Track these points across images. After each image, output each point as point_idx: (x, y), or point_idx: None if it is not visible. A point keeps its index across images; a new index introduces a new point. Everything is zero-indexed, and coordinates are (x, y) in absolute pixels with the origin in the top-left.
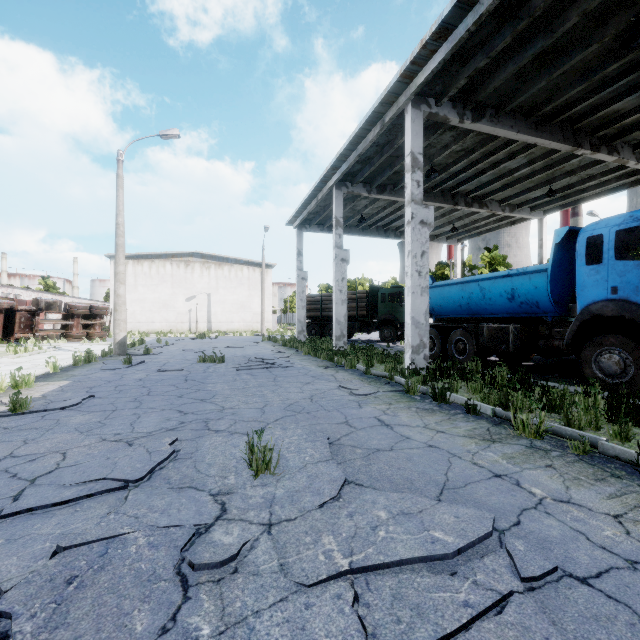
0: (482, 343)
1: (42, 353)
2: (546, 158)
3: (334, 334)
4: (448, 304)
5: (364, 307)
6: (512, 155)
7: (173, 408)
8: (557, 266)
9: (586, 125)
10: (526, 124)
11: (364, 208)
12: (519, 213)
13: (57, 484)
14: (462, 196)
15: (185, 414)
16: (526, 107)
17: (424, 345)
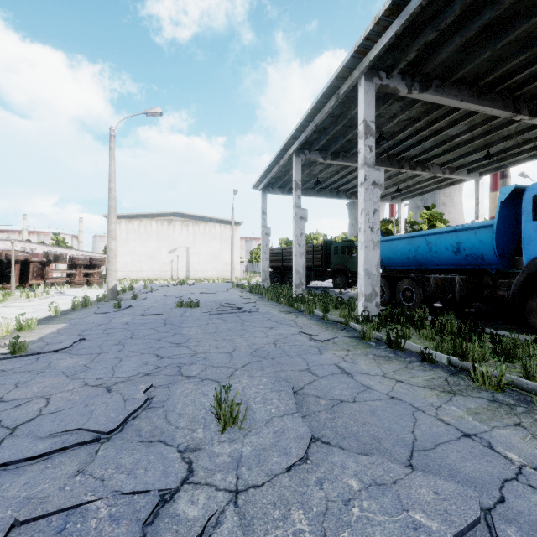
0: (429, 292)
1: (49, 298)
2: (485, 124)
3: (294, 282)
4: (396, 256)
5: (319, 258)
6: (454, 123)
7: (151, 352)
8: (502, 222)
9: (524, 93)
10: (469, 93)
11: (319, 173)
12: (458, 175)
13: (34, 435)
14: (407, 161)
15: (161, 358)
16: (469, 77)
17: (376, 294)
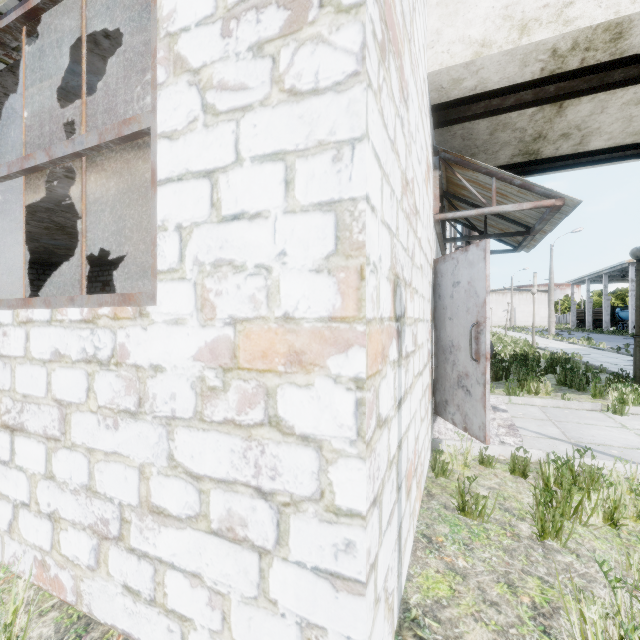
0: (627, 327)
1: None
2: None
3: (586, 325)
4: (625, 317)
5: None
6: None
7: None
8: None
9: None
10: None
11: None
12: None
13: None
14: None
15: None
16: None
17: (608, 327)
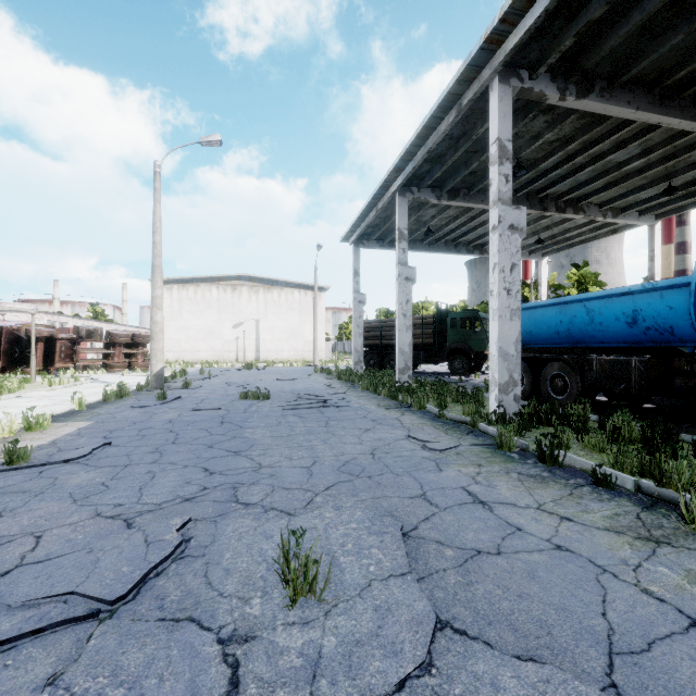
0: (591, 380)
1: (78, 385)
2: (668, 145)
3: (397, 366)
4: (541, 330)
5: (431, 334)
6: (622, 144)
7: (198, 464)
8: None
9: None
10: (648, 98)
11: (431, 218)
12: (624, 218)
13: None
14: (552, 200)
15: (211, 474)
16: (649, 76)
17: (514, 382)
